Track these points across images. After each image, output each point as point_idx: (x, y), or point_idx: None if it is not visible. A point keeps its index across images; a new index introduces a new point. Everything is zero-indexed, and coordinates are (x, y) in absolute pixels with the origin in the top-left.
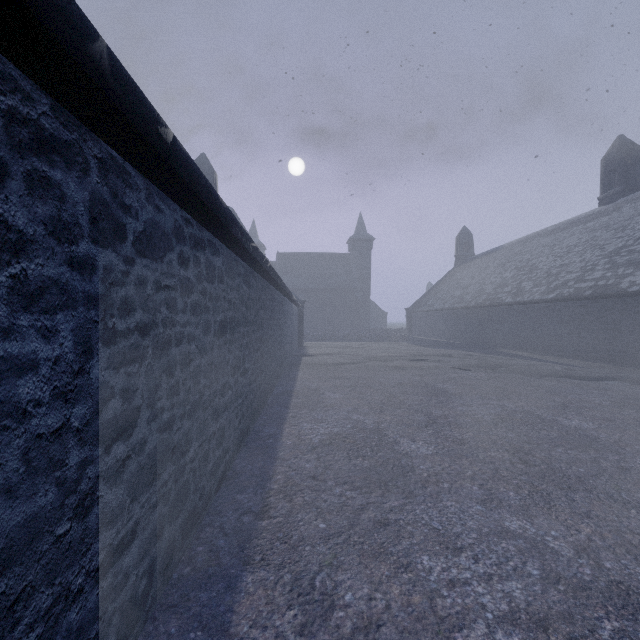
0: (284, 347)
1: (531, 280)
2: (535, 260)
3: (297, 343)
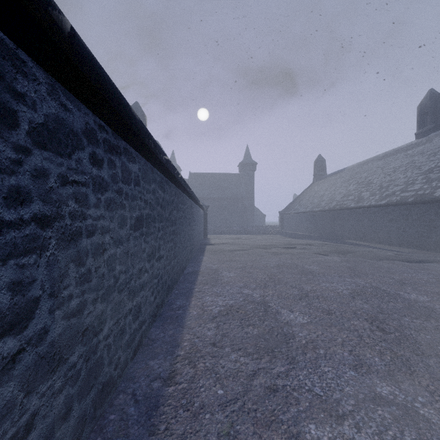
0: (193, 238)
1: (368, 191)
2: (371, 177)
3: (203, 236)
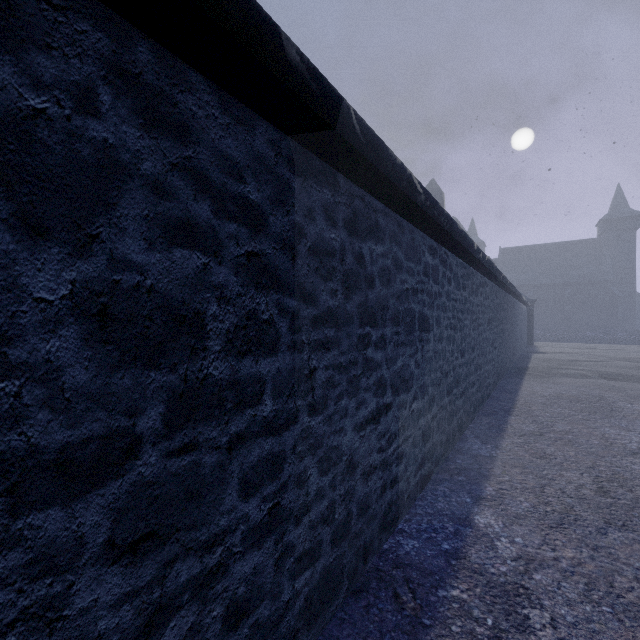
0: (515, 341)
1: None
2: None
3: (526, 342)
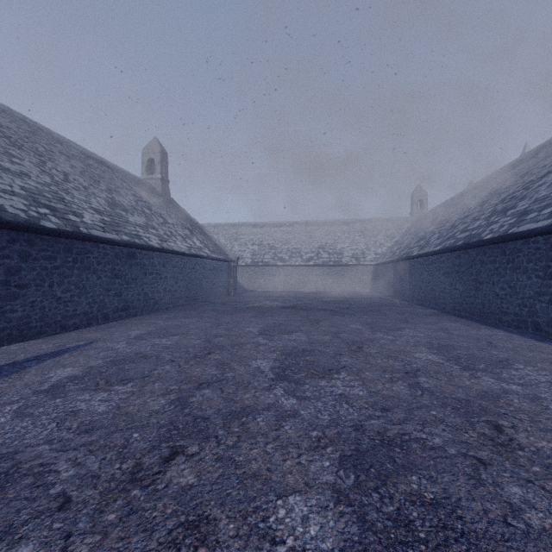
0: None
1: None
2: None
3: None
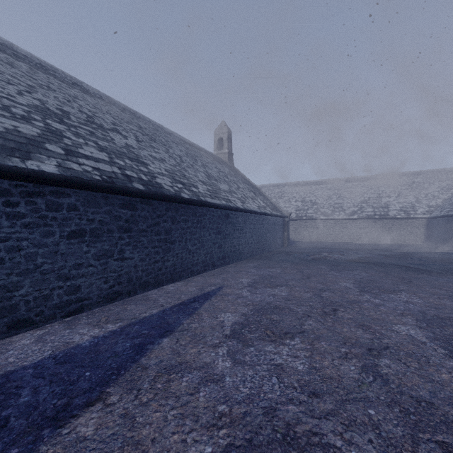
0: None
1: None
2: None
3: None
